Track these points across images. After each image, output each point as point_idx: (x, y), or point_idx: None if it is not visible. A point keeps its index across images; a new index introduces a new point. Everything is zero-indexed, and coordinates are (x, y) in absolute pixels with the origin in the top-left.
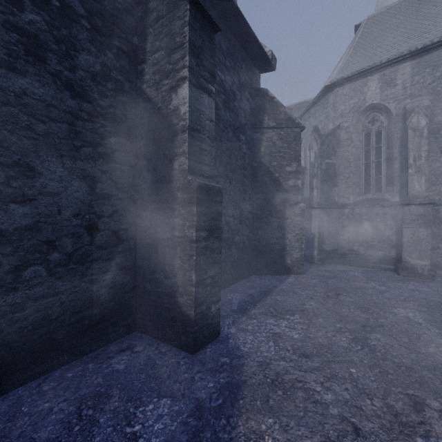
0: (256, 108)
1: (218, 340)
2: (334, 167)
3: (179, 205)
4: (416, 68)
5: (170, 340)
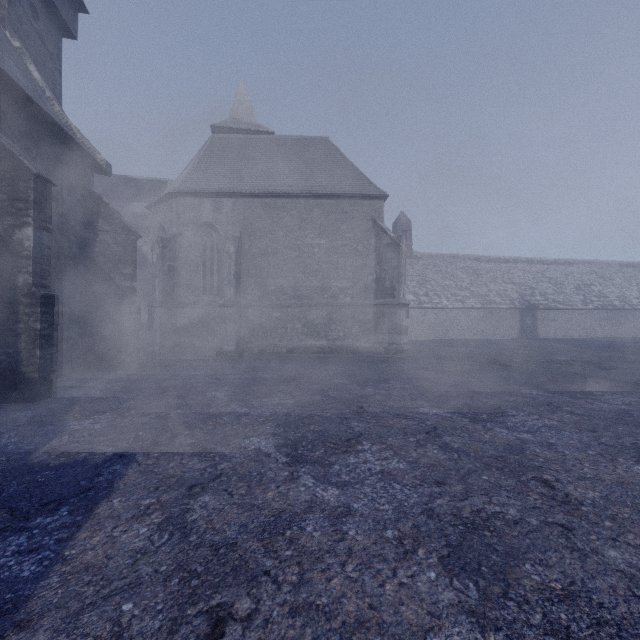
0: (89, 210)
1: (56, 396)
2: (177, 270)
3: (24, 307)
4: (235, 205)
5: (14, 399)
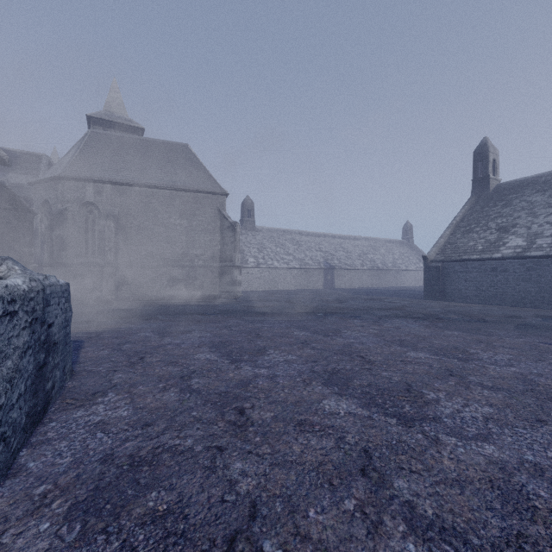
0: None
1: None
2: (63, 237)
3: None
4: (113, 191)
5: None
